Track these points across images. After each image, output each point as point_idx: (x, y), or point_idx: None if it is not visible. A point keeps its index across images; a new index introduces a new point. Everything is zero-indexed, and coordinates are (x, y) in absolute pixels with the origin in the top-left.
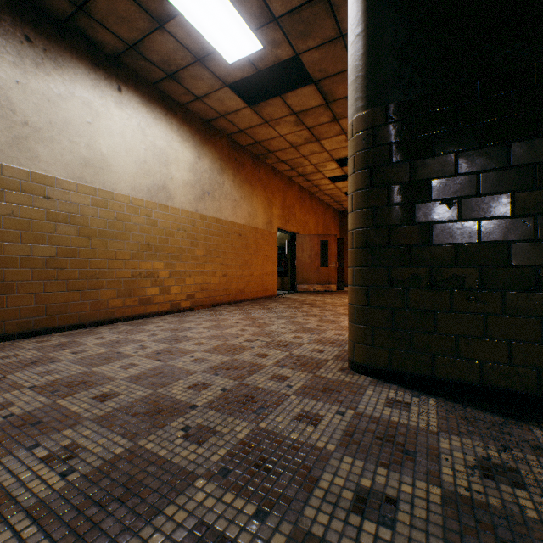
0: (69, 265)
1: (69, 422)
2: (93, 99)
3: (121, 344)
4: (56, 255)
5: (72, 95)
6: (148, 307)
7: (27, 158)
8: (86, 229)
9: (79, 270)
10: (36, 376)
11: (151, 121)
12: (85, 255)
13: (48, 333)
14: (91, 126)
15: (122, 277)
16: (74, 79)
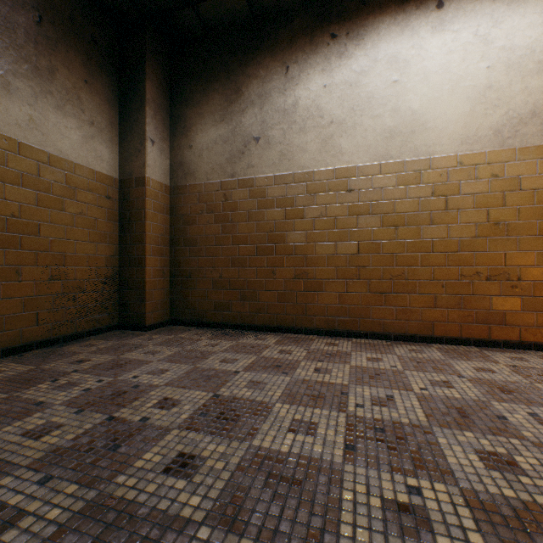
0: (371, 262)
1: (106, 473)
2: (399, 49)
3: (375, 379)
4: (357, 252)
5: (374, 62)
6: (495, 330)
7: (332, 156)
8: (391, 217)
9: (382, 268)
10: (244, 383)
11: (501, 13)
12: (389, 250)
13: (350, 336)
14: (396, 85)
15: (443, 277)
16: (376, 42)
